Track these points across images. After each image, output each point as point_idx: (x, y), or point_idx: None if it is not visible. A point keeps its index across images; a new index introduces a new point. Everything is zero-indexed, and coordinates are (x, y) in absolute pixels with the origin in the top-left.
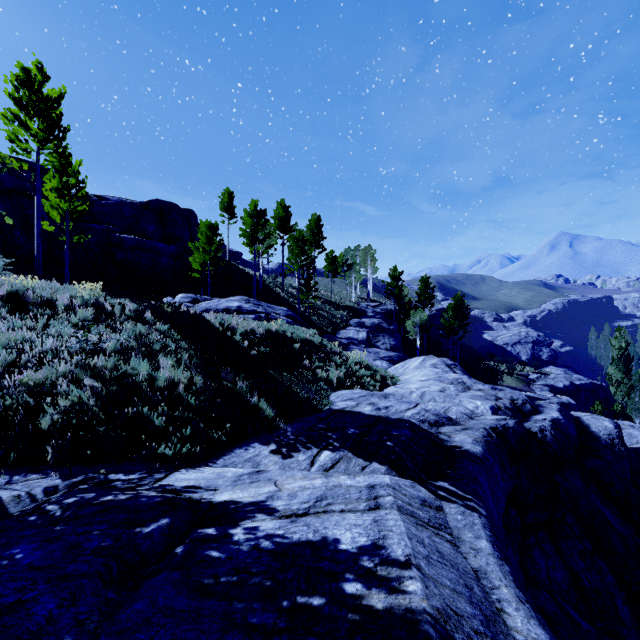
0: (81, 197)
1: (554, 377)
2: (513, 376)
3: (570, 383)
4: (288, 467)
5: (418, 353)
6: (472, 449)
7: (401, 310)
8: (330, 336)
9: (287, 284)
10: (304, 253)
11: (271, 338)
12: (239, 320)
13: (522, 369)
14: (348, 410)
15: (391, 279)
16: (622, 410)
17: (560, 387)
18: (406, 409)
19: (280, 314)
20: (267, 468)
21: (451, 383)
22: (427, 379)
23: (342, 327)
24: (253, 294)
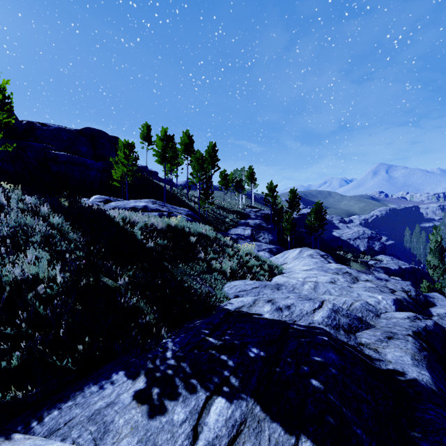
0: (6, 110)
1: (386, 263)
2: (357, 262)
3: (399, 267)
4: (152, 444)
5: (289, 246)
6: (421, 377)
7: (275, 214)
8: (223, 233)
9: (191, 194)
10: (203, 169)
11: (171, 232)
12: (141, 216)
13: (363, 257)
14: (245, 311)
15: (268, 191)
16: (441, 288)
17: (392, 270)
18: (312, 310)
19: (181, 213)
20: (116, 445)
21: (336, 273)
22: (310, 269)
23: (232, 226)
24: (164, 200)
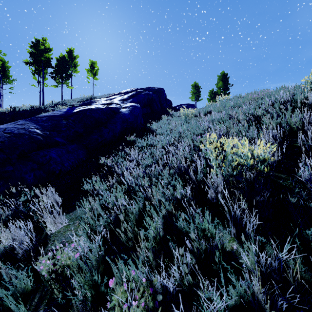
0: None
1: None
2: None
3: None
4: None
5: None
6: None
7: None
8: None
9: None
10: None
11: None
12: None
13: None
14: None
15: None
16: None
17: None
18: None
19: None
20: None
21: None
22: None
23: None
24: None
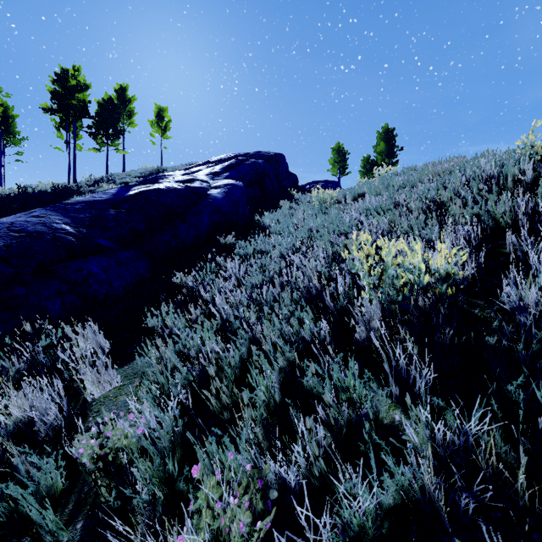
0: None
1: None
2: None
3: None
4: None
5: None
6: None
7: None
8: None
9: None
10: None
11: None
12: None
13: None
14: None
15: None
16: None
17: None
18: None
19: None
20: None
21: None
22: None
23: None
24: None
